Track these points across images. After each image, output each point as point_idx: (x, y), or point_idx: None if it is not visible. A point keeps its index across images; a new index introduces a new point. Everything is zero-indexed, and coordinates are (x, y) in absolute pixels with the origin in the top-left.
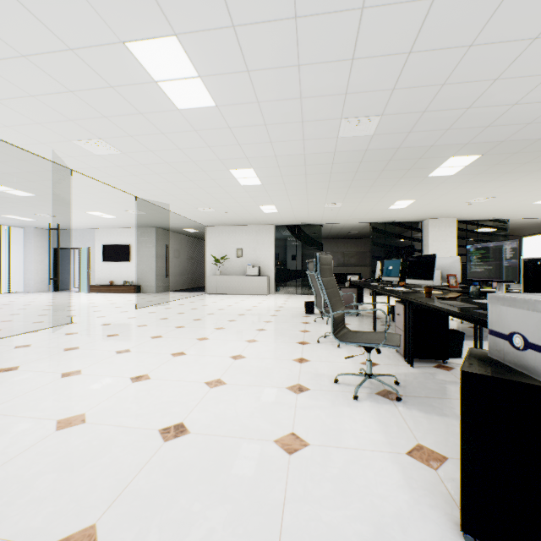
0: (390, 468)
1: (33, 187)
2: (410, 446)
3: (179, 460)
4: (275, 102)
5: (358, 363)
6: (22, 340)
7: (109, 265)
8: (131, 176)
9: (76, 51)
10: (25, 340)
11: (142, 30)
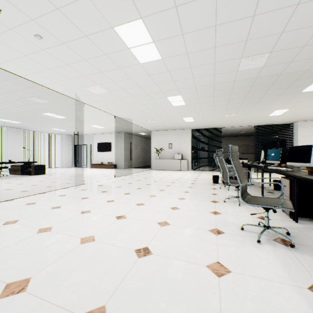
0: (296, 298)
1: (66, 113)
2: (309, 283)
3: (148, 271)
4: (198, 52)
5: (255, 217)
6: (61, 192)
7: (100, 153)
8: (113, 104)
9: (88, 37)
10: (63, 192)
11: (123, 18)
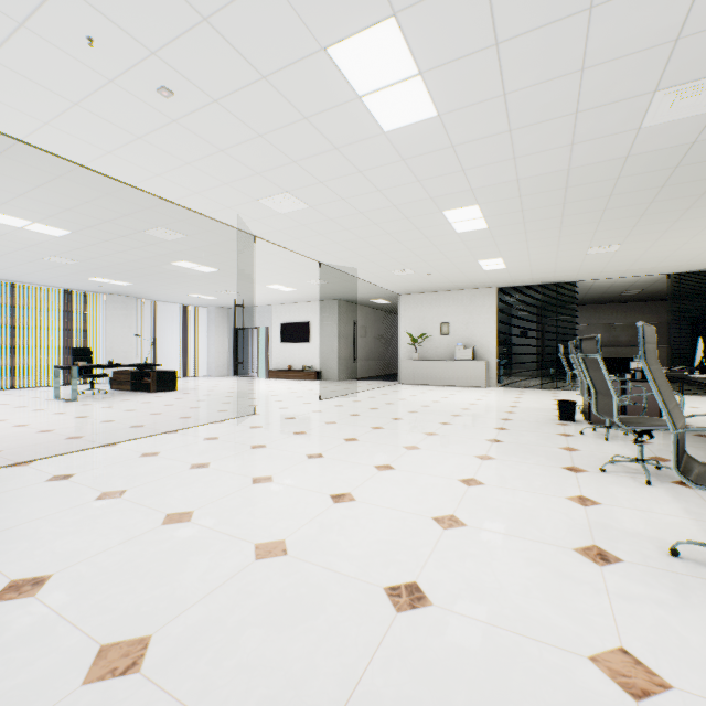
0: None
1: (217, 261)
2: None
3: (427, 653)
4: (534, 88)
5: (705, 520)
6: (210, 431)
7: (287, 347)
8: (316, 236)
9: (269, 79)
10: (213, 431)
11: (350, 21)
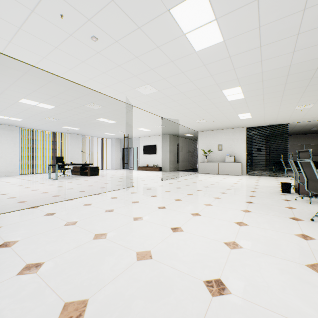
0: None
1: (116, 118)
2: None
3: None
4: (276, 22)
5: None
6: (113, 194)
7: (146, 156)
8: (160, 105)
9: (141, 28)
10: (114, 194)
11: None
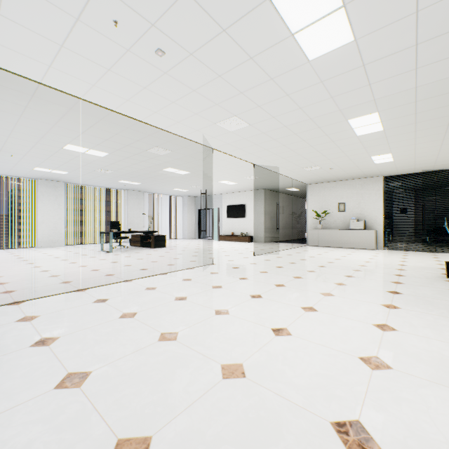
0: None
1: (189, 166)
2: None
3: None
4: (447, 0)
5: None
6: (186, 274)
7: (231, 221)
8: (253, 146)
9: (227, 31)
10: (187, 274)
11: None
